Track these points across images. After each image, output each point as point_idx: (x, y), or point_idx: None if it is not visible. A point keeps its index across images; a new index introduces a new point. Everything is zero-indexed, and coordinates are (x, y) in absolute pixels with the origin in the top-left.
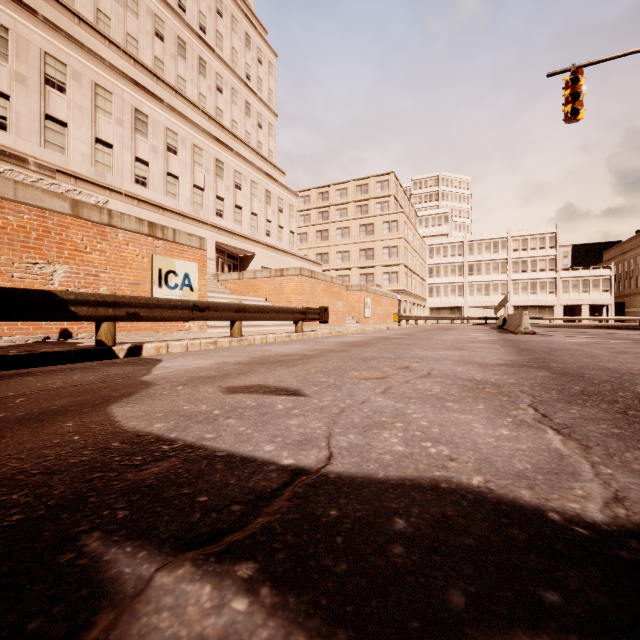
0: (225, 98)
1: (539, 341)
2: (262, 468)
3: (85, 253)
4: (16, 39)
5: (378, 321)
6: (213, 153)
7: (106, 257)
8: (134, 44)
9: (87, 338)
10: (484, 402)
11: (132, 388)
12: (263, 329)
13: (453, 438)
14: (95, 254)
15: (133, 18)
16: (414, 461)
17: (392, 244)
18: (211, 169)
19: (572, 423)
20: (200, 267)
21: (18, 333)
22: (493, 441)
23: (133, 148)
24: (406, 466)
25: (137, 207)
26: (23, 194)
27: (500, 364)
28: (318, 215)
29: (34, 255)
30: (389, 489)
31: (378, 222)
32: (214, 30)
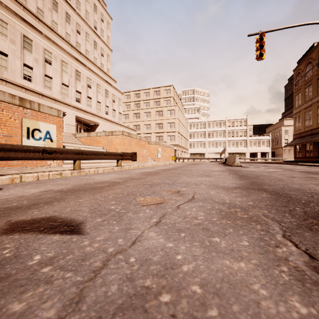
0: (82, 37)
1: (246, 170)
2: None
3: None
4: None
5: (165, 160)
6: (74, 66)
7: None
8: None
9: None
10: (245, 233)
11: None
12: (100, 164)
13: None
14: None
15: None
16: None
17: (172, 121)
18: (73, 75)
19: None
20: (58, 127)
21: None
22: None
23: (22, 58)
24: None
25: (25, 93)
26: None
27: (235, 187)
28: (134, 105)
29: None
30: None
31: (165, 110)
32: None
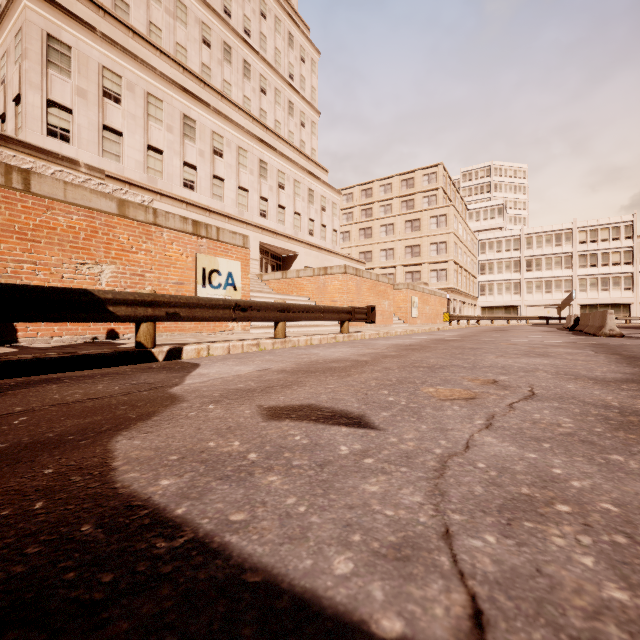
0: (269, 99)
1: (639, 346)
2: None
3: (131, 253)
4: (78, 56)
5: (426, 321)
6: (257, 154)
7: (151, 257)
8: (183, 53)
9: (133, 338)
10: None
11: (155, 405)
12: (307, 330)
13: None
14: (141, 254)
15: (182, 28)
16: None
17: (440, 240)
18: (255, 170)
19: None
20: (243, 266)
21: (68, 333)
22: None
23: (182, 153)
24: None
25: (185, 210)
26: (72, 195)
27: (623, 379)
28: (361, 213)
29: (83, 255)
30: None
31: (425, 217)
32: (258, 32)
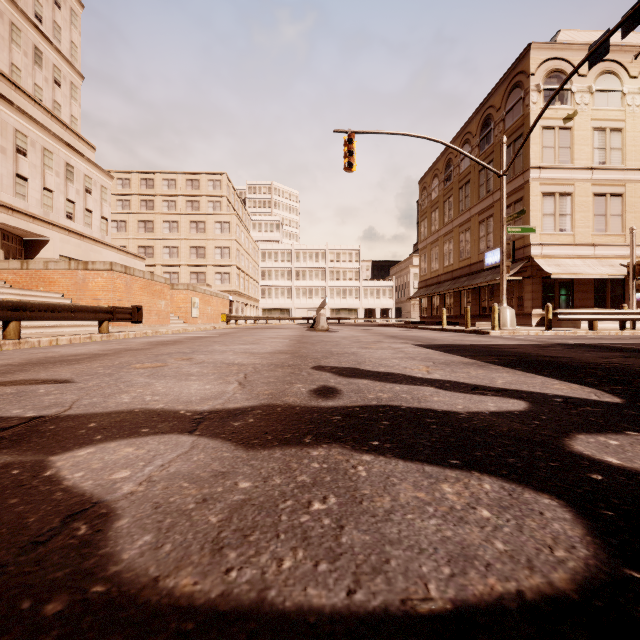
0: None
1: (322, 336)
2: (6, 420)
3: None
4: None
5: (208, 321)
6: None
7: None
8: None
9: None
10: (219, 374)
11: None
12: (57, 330)
13: (170, 392)
14: None
15: None
16: (130, 404)
17: (224, 245)
18: None
19: (255, 379)
20: None
21: None
22: (194, 391)
23: None
24: (122, 406)
25: None
26: None
27: (267, 352)
28: (141, 203)
29: None
30: (99, 415)
31: (210, 221)
32: None
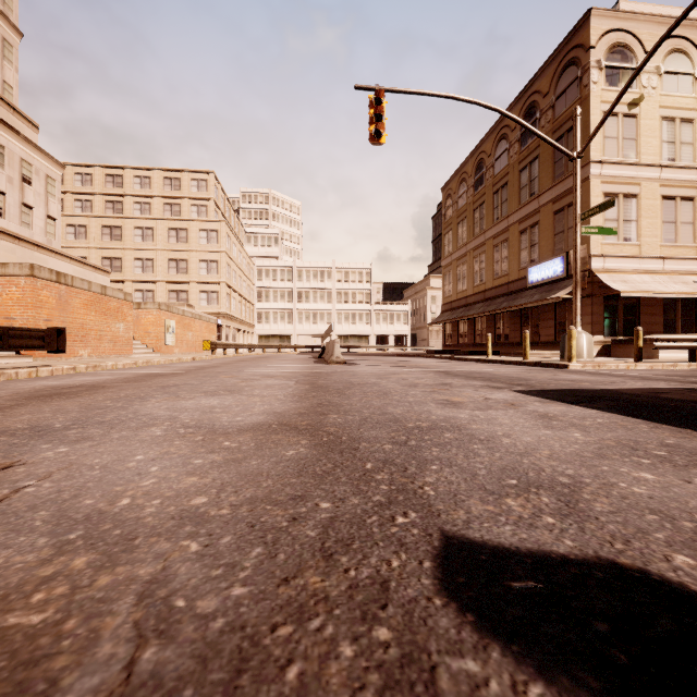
0: None
1: (344, 373)
2: None
3: None
4: None
5: (188, 350)
6: None
7: None
8: None
9: None
10: None
11: None
12: None
13: None
14: None
15: None
16: None
17: (211, 258)
18: None
19: None
20: None
21: None
22: None
23: None
24: None
25: None
26: None
27: (250, 427)
28: (106, 204)
29: None
30: None
31: (194, 228)
32: None
